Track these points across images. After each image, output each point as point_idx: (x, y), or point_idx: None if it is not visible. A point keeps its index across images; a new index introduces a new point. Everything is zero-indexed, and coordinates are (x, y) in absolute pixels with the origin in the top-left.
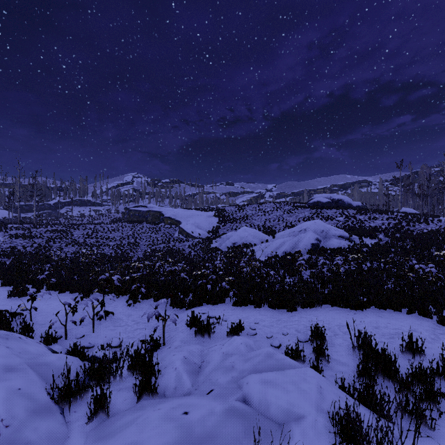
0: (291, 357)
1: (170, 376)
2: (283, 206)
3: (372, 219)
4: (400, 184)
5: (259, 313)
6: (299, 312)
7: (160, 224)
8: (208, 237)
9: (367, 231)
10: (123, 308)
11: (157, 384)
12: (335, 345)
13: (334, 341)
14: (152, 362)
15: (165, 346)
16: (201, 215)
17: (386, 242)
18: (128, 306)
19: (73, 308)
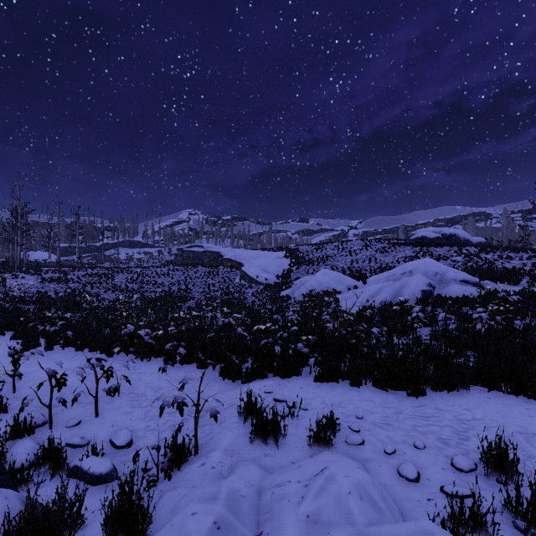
0: (469, 531)
1: None
2: (374, 243)
3: (505, 258)
4: None
5: (360, 396)
6: (430, 398)
7: (218, 268)
8: (277, 283)
9: (503, 274)
10: (152, 377)
11: None
12: None
13: None
14: (160, 505)
15: (197, 457)
16: (268, 256)
17: None
18: (160, 374)
19: (59, 379)
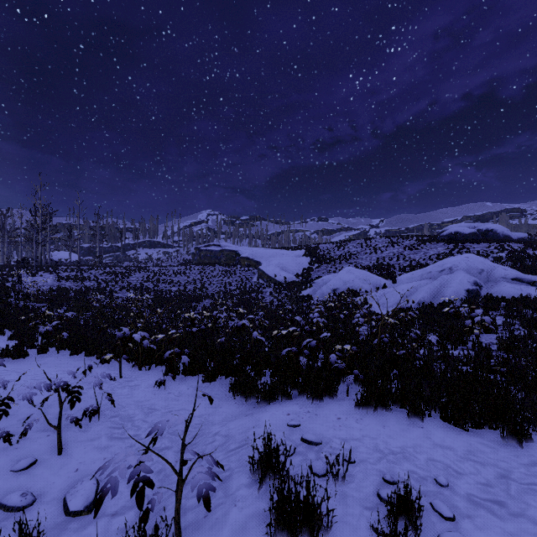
0: None
1: None
2: (401, 240)
3: None
4: None
5: (429, 438)
6: None
7: (235, 267)
8: (297, 282)
9: None
10: (146, 392)
11: None
12: None
13: None
14: None
15: None
16: (287, 254)
17: None
18: (157, 388)
19: None
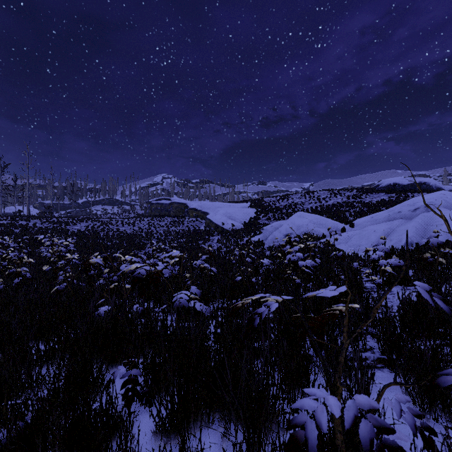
0: None
1: None
2: (342, 192)
3: None
4: None
5: None
6: None
7: (184, 218)
8: (245, 229)
9: None
10: None
11: None
12: None
13: None
14: None
15: None
16: (233, 205)
17: None
18: None
19: None
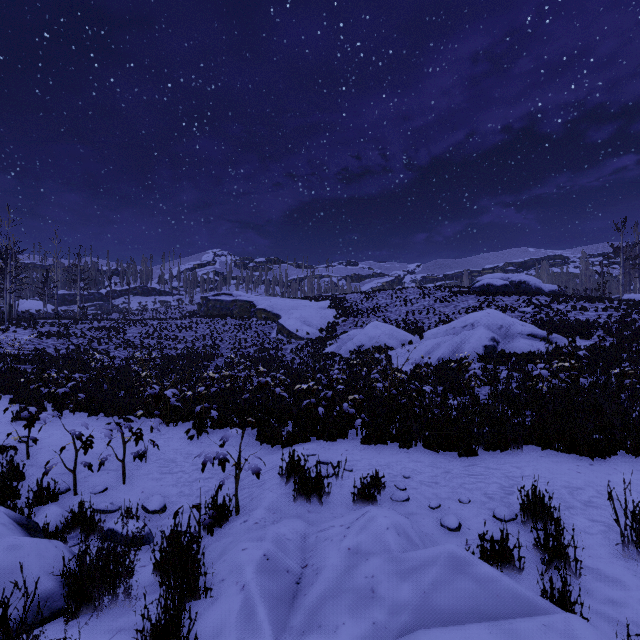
0: (496, 562)
1: (228, 606)
2: (433, 291)
3: (579, 309)
4: (622, 257)
5: (409, 457)
6: (482, 458)
7: (250, 320)
8: (321, 337)
9: (575, 328)
10: (180, 442)
11: (199, 626)
12: (575, 531)
13: (571, 522)
14: (206, 555)
15: (238, 517)
16: (310, 306)
17: (611, 343)
18: (190, 439)
19: (85, 441)
